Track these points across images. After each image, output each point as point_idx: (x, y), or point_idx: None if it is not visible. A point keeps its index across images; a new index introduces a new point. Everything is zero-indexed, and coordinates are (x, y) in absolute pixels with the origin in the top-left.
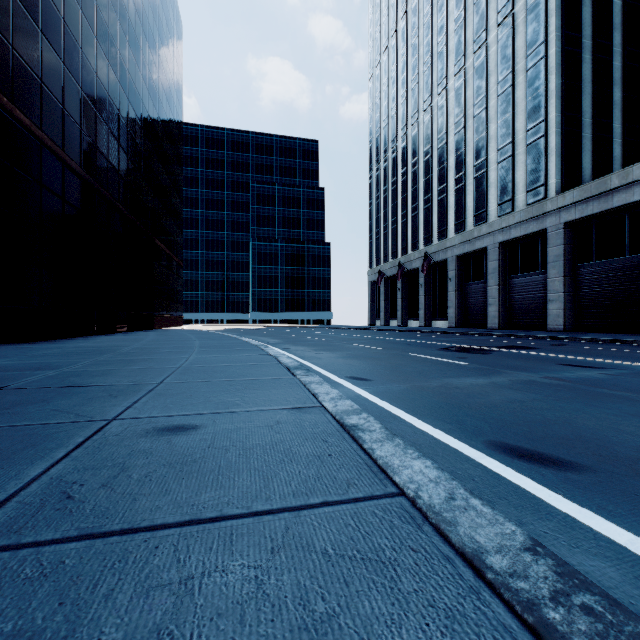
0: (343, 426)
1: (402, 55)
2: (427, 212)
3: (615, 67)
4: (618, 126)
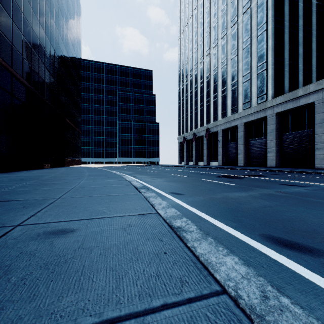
0: (172, 228)
1: (195, 27)
2: (208, 107)
3: (300, 36)
4: (301, 66)
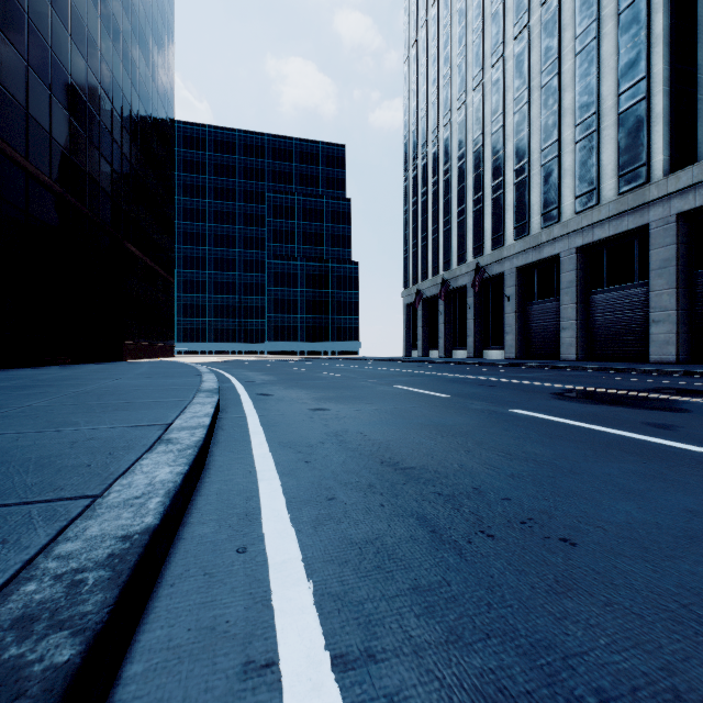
0: None
1: (445, 26)
2: (477, 215)
3: None
4: None
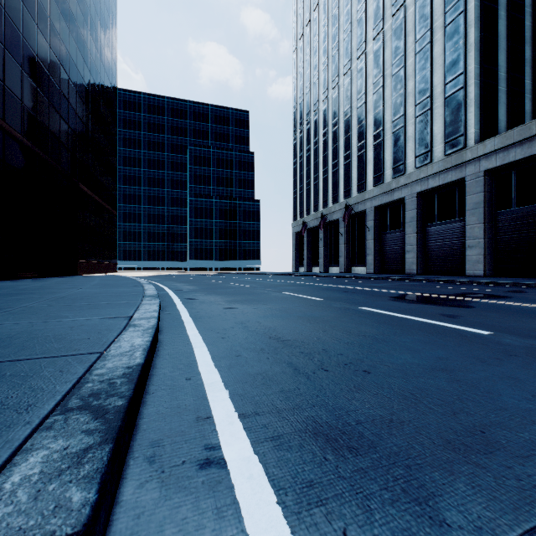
0: None
1: (323, 26)
2: (347, 167)
3: (526, 26)
4: (529, 82)
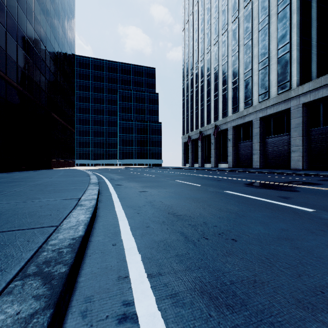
0: None
1: (201, 15)
2: (216, 102)
3: None
4: None
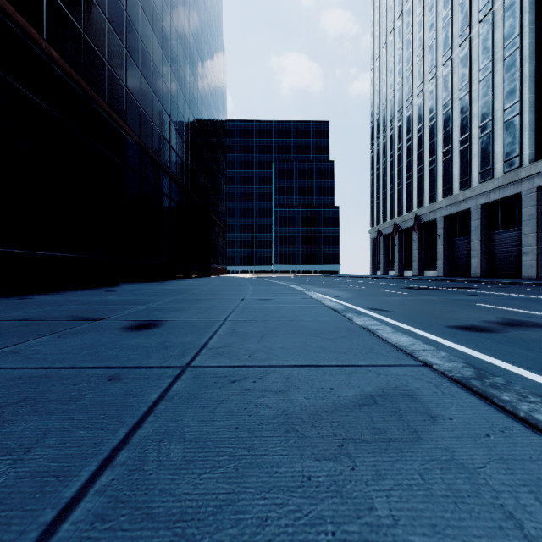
0: (317, 300)
1: (398, 49)
2: (419, 180)
3: None
4: None
